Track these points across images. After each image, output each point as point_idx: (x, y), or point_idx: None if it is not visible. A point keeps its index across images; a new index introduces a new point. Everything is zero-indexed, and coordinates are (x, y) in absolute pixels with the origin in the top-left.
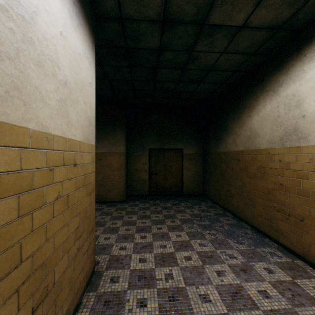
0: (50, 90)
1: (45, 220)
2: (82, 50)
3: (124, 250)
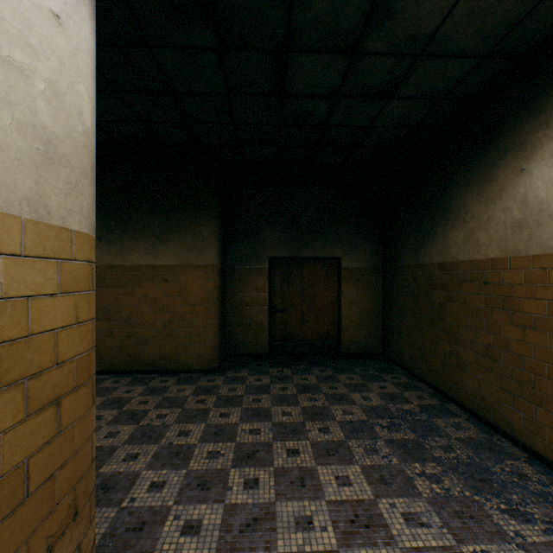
0: None
1: None
2: None
3: (194, 535)
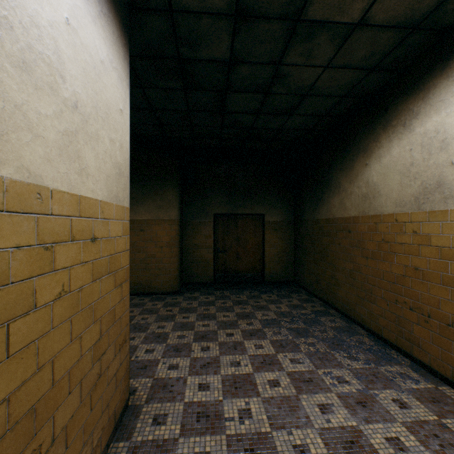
0: (46, 114)
1: (35, 334)
2: (106, 56)
3: (175, 370)
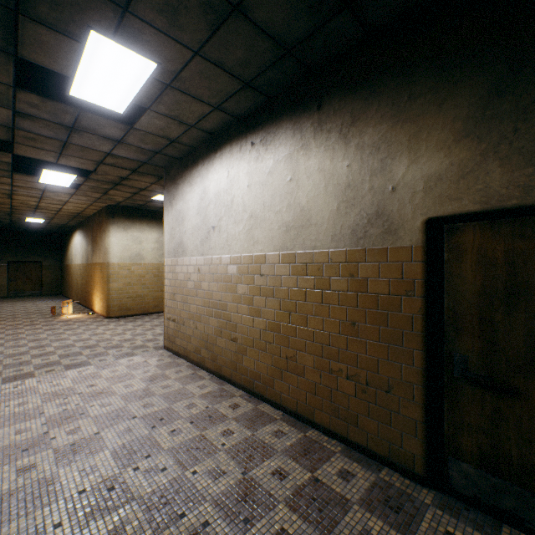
0: None
1: None
2: None
3: None
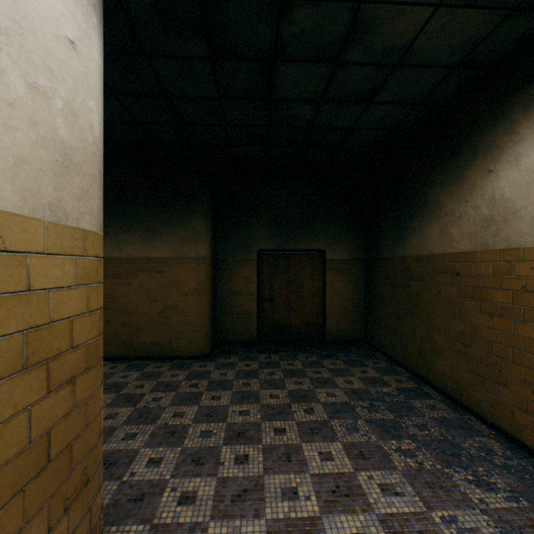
0: None
1: None
2: None
3: (190, 505)
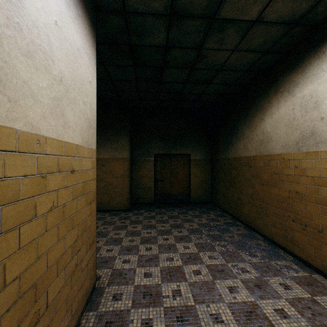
0: (42, 86)
1: (35, 234)
2: (81, 44)
3: (127, 263)
